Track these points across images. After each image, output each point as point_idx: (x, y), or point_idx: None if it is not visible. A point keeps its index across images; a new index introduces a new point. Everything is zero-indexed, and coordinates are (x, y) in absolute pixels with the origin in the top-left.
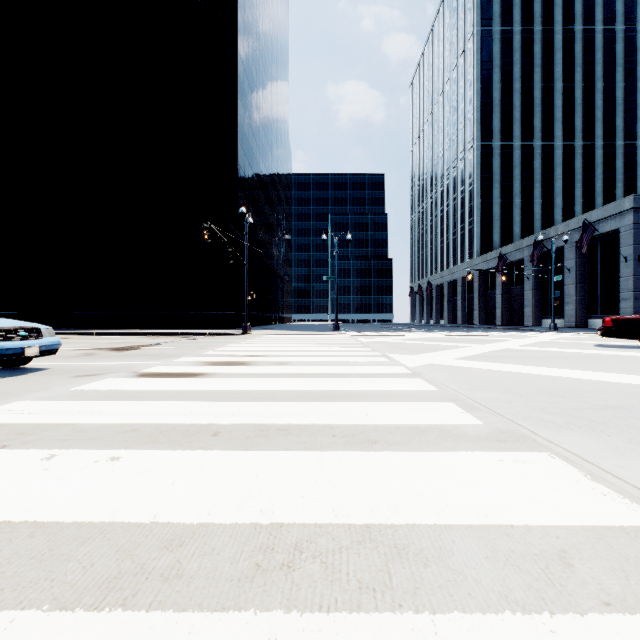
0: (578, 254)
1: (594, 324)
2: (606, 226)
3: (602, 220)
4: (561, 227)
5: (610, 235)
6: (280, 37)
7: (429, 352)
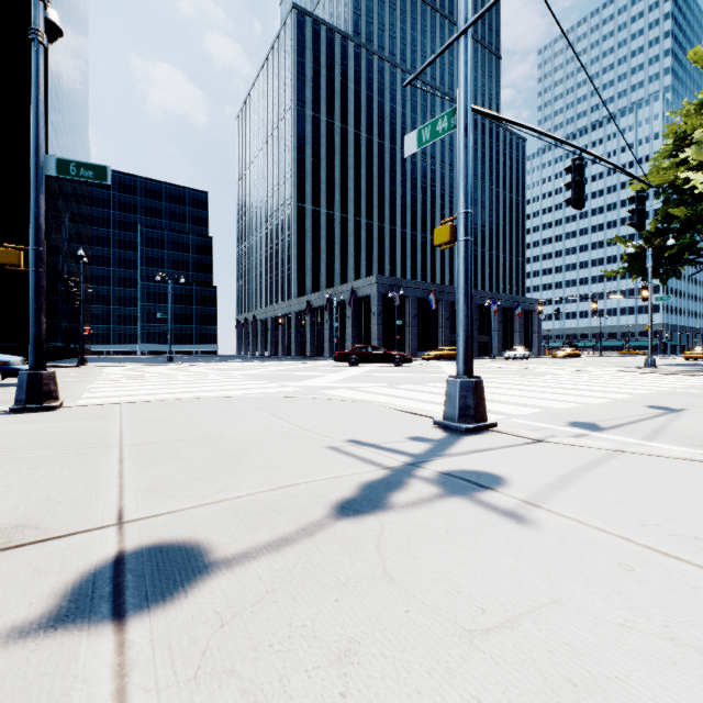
0: (353, 307)
1: None
2: (366, 291)
3: (364, 287)
4: (344, 287)
5: (368, 297)
6: (81, 17)
7: (247, 371)
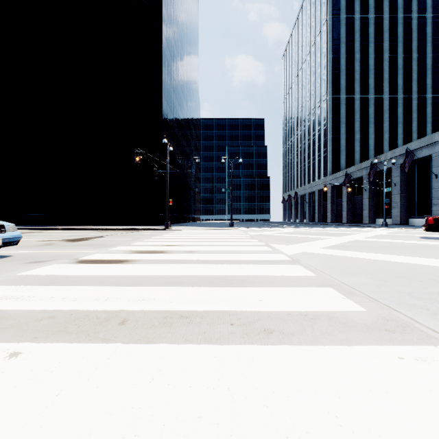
0: (401, 173)
1: (413, 222)
2: (422, 153)
3: (419, 149)
4: (389, 154)
5: (424, 159)
6: (192, 23)
7: (300, 242)
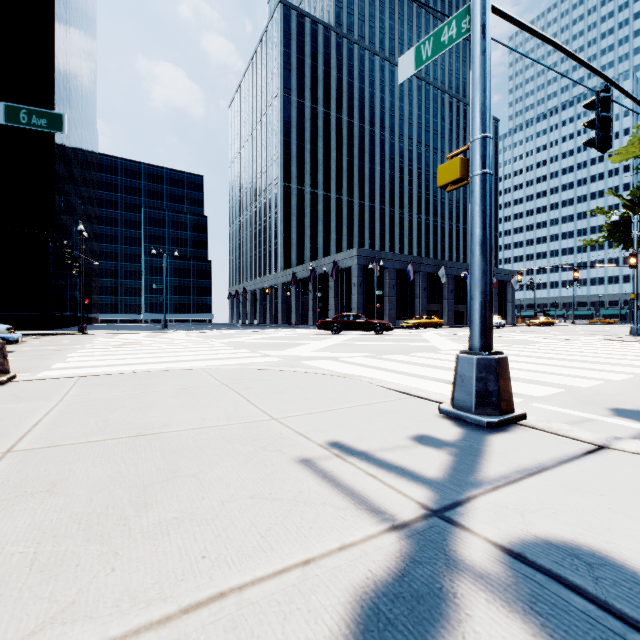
0: (335, 278)
1: None
2: (347, 263)
3: (345, 259)
4: (327, 259)
5: (350, 269)
6: (89, 18)
7: (232, 338)
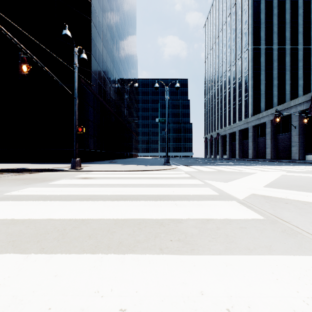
0: None
1: None
2: None
3: None
4: None
5: None
6: None
7: None
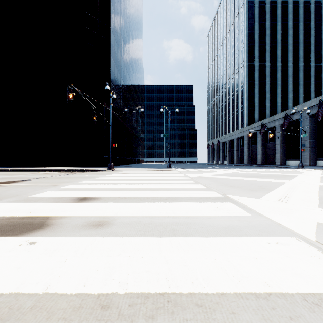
0: (311, 122)
1: (321, 163)
2: None
3: None
4: (300, 107)
5: None
6: (137, 6)
7: (264, 191)
